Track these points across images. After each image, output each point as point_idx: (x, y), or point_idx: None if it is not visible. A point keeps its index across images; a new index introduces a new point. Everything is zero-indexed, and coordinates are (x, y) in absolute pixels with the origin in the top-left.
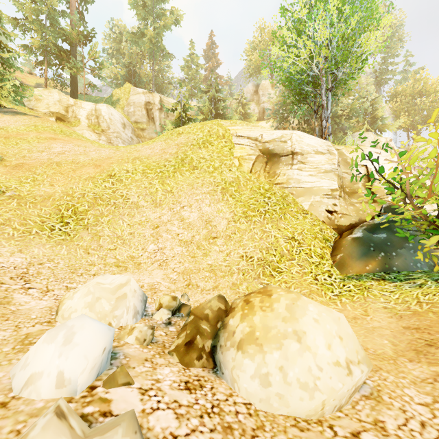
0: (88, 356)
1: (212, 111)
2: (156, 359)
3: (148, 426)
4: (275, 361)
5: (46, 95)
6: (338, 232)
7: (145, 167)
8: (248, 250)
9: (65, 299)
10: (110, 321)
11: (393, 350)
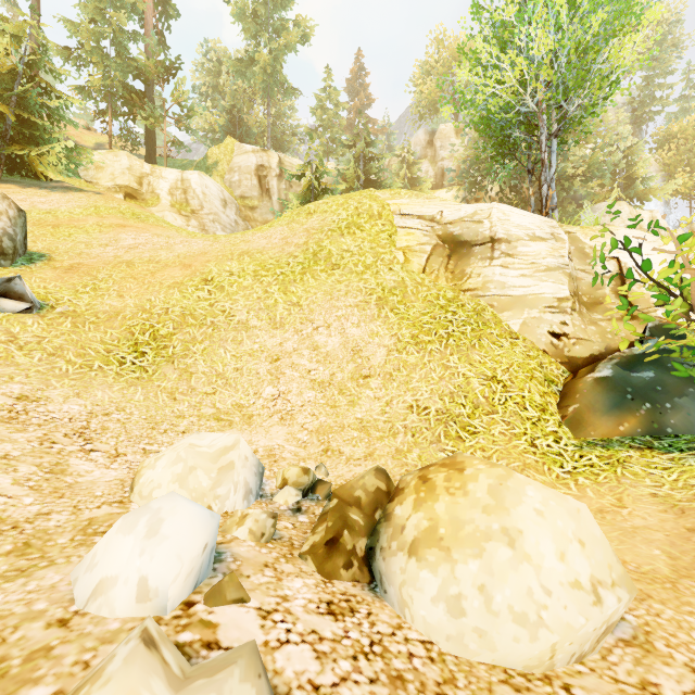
0: (182, 555)
1: (361, 176)
2: (280, 565)
3: (274, 667)
4: (471, 575)
5: (110, 161)
6: (570, 368)
7: (257, 266)
8: (421, 397)
9: (144, 468)
10: (209, 503)
11: (670, 566)
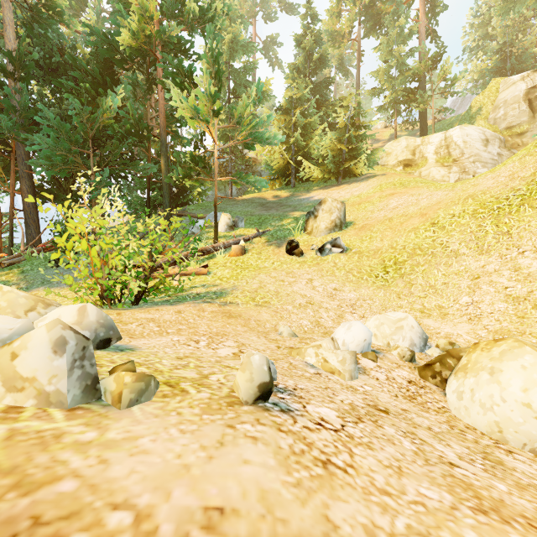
0: (354, 337)
1: None
2: (403, 367)
3: (369, 371)
4: (469, 384)
5: (394, 147)
6: None
7: (476, 205)
8: None
9: (366, 321)
10: (388, 341)
11: None
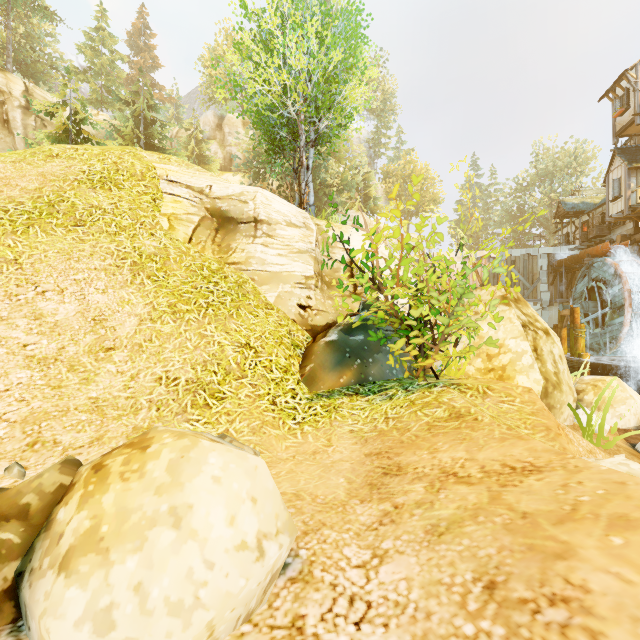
0: None
1: (141, 137)
2: None
3: None
4: (128, 575)
5: None
6: (312, 334)
7: None
8: (172, 368)
9: None
10: None
11: (347, 490)
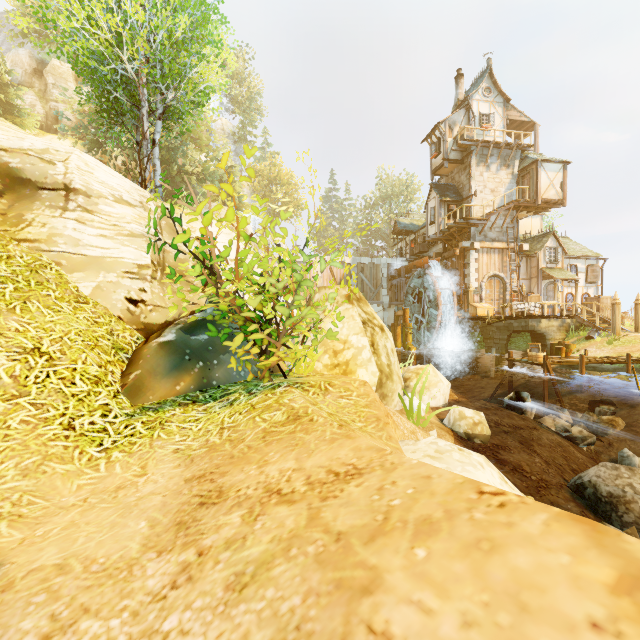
0: None
1: None
2: None
3: None
4: None
5: None
6: (146, 334)
7: None
8: None
9: None
10: None
11: (145, 539)
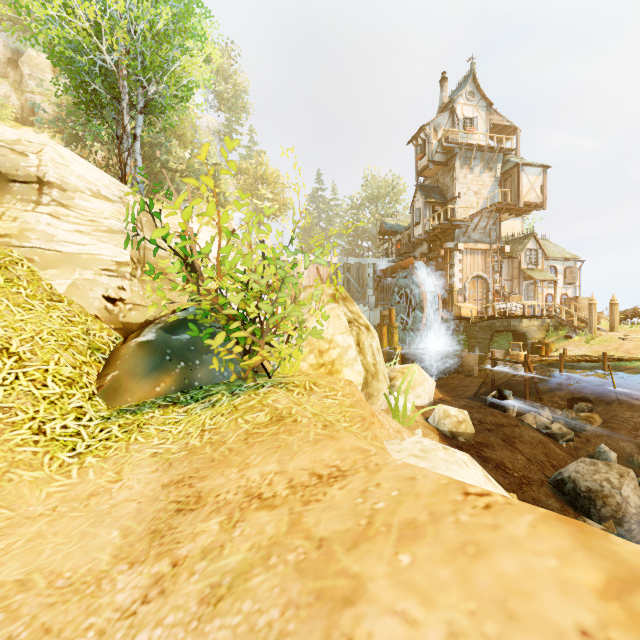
0: None
1: None
2: None
3: None
4: None
5: None
6: (125, 334)
7: None
8: None
9: None
10: None
11: (116, 550)
